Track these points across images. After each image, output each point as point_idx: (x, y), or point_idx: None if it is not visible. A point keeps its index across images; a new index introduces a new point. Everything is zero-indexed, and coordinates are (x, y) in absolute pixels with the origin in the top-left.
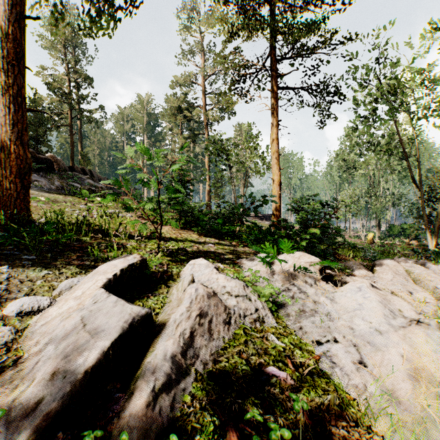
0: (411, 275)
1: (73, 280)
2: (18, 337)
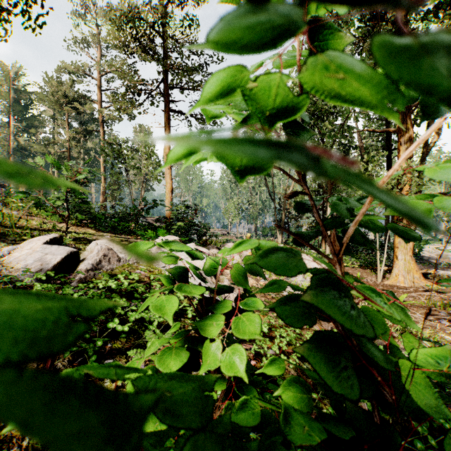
0: None
1: (13, 246)
2: (3, 263)
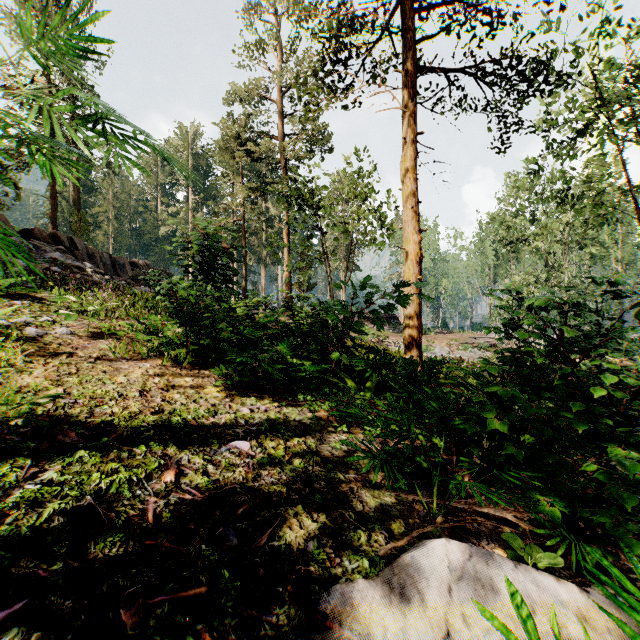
0: None
1: None
2: None
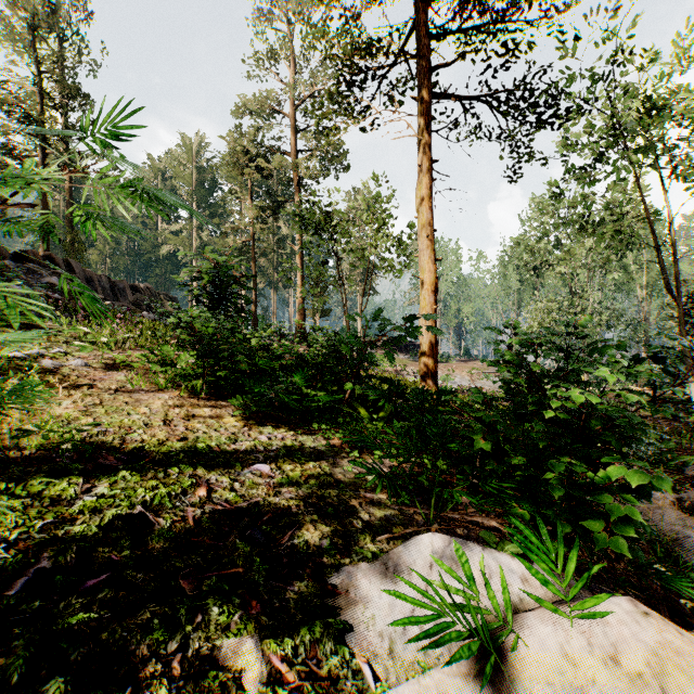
0: None
1: None
2: None
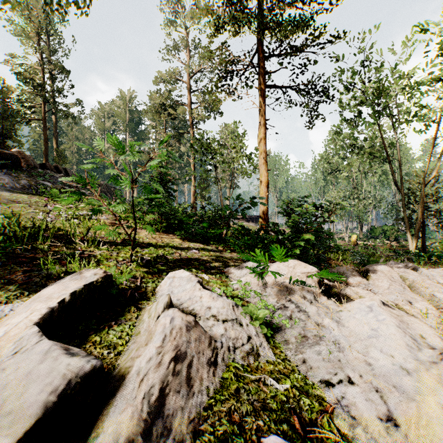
0: (405, 281)
1: (5, 308)
2: None
